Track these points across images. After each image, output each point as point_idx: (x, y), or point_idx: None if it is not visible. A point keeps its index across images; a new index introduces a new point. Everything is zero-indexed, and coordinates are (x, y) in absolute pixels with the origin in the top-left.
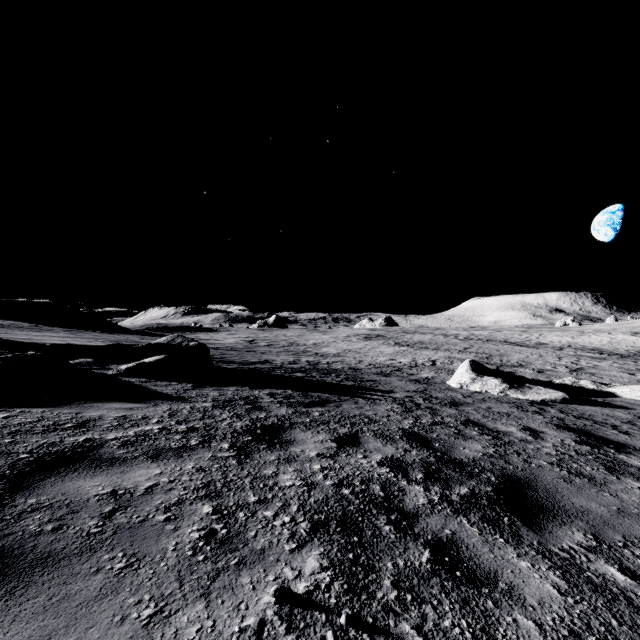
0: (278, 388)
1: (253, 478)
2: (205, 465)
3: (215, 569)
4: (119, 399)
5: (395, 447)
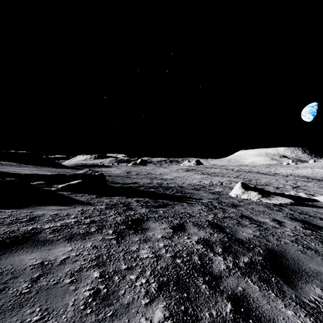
0: (141, 197)
1: (125, 252)
2: (98, 244)
3: (97, 320)
4: (55, 204)
5: (205, 232)
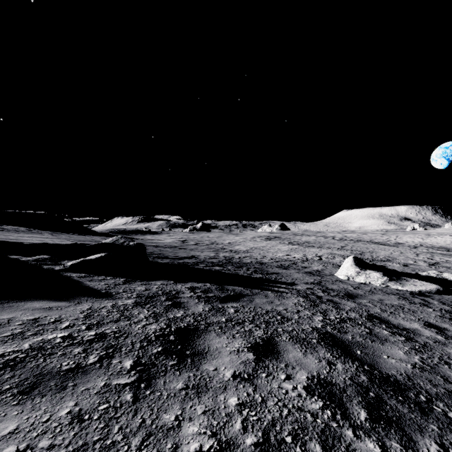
0: (199, 281)
1: (145, 435)
2: (87, 406)
3: None
4: (46, 297)
5: (317, 358)
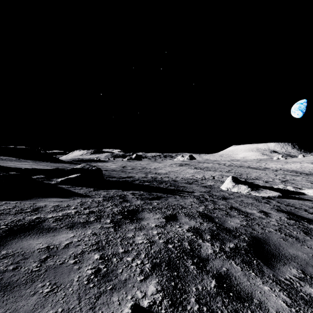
0: (136, 190)
1: (122, 239)
2: (97, 231)
3: (99, 292)
4: (56, 196)
5: (195, 221)
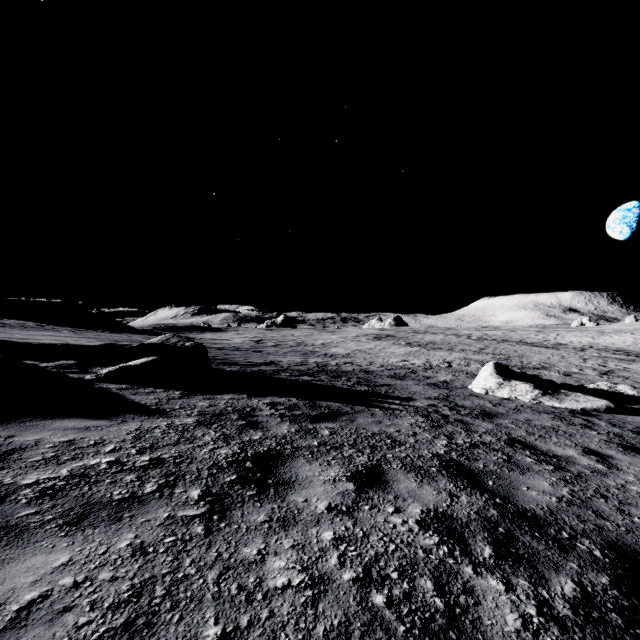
0: (281, 396)
1: (223, 569)
2: (150, 539)
3: None
4: (79, 414)
5: (435, 489)
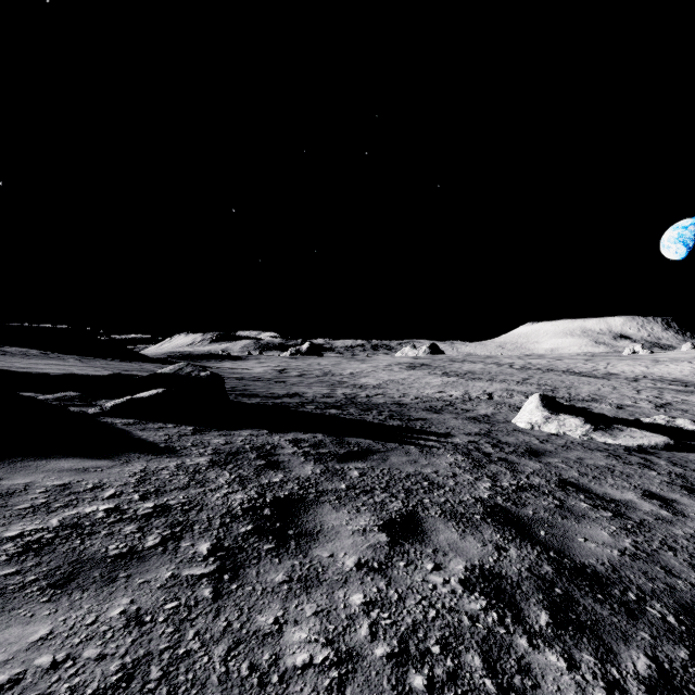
0: (305, 431)
1: (232, 643)
2: (148, 605)
3: None
4: (78, 453)
5: (480, 540)
